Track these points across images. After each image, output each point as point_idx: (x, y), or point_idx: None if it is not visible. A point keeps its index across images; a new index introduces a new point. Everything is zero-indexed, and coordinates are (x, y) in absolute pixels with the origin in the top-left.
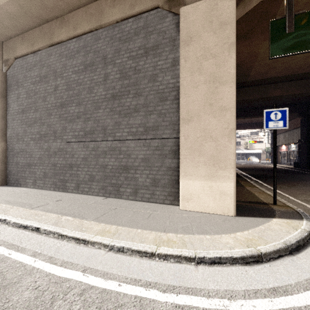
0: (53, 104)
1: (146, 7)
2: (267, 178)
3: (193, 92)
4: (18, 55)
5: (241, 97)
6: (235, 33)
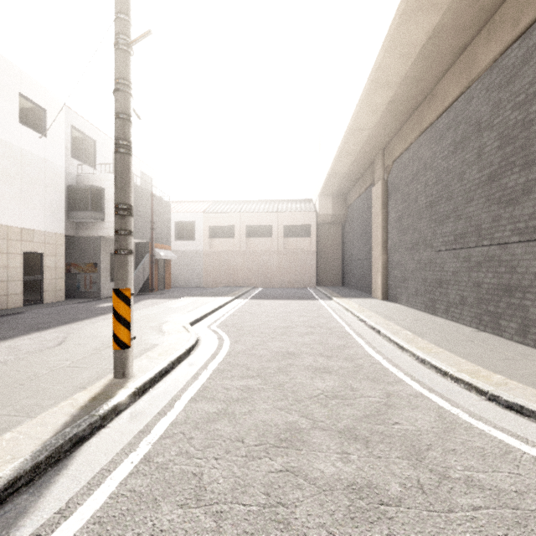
0: (423, 206)
1: None
2: None
3: None
4: (394, 158)
5: None
6: None
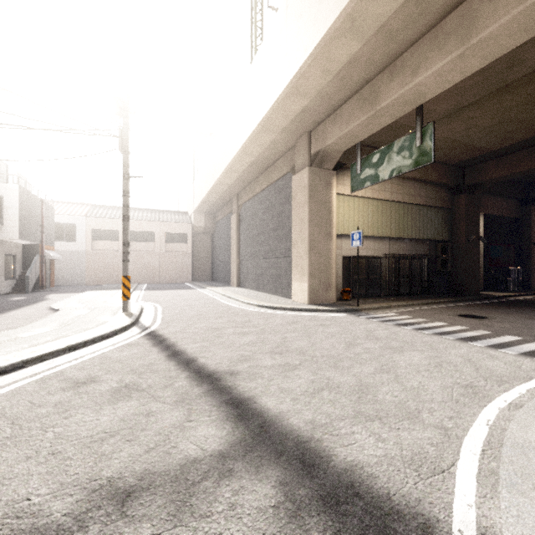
0: (255, 234)
1: (284, 173)
2: (511, 304)
3: (295, 229)
4: (243, 203)
5: (501, 172)
6: (308, 193)
